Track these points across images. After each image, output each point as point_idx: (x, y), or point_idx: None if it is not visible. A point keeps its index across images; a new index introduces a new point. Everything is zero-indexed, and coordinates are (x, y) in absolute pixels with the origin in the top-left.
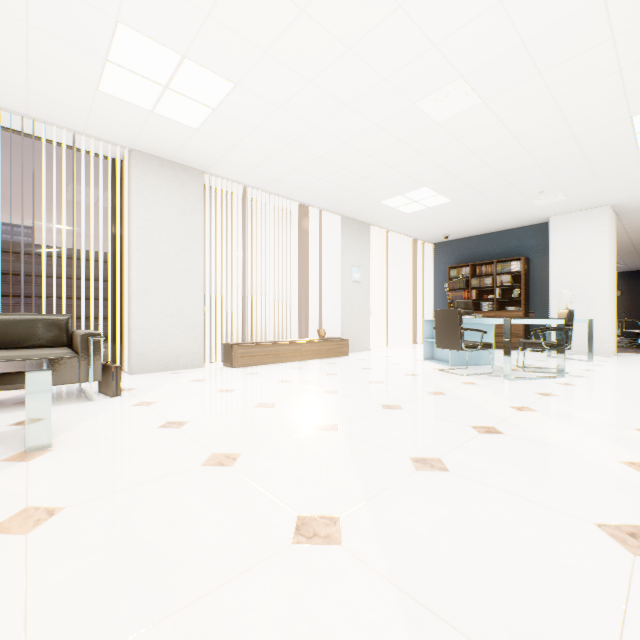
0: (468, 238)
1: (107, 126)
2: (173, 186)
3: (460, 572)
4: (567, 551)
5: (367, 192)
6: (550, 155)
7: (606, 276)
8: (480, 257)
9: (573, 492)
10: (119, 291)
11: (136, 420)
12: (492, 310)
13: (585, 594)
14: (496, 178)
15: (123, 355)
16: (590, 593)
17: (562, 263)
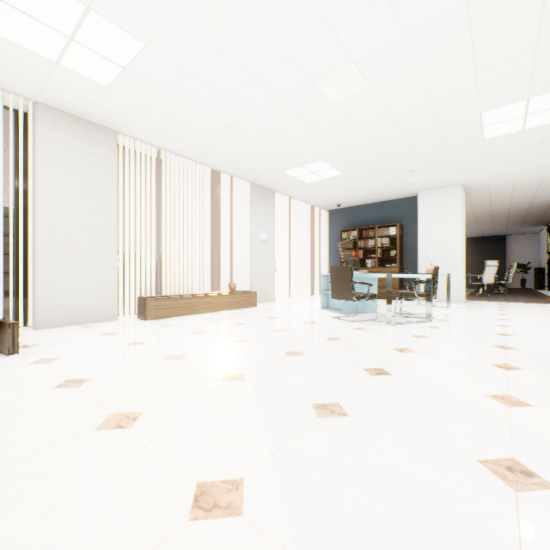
0: (356, 207)
1: (7, 74)
2: (84, 143)
3: (366, 534)
4: (460, 494)
5: (273, 162)
6: (421, 140)
7: (459, 240)
8: (365, 223)
9: (455, 429)
10: (24, 245)
11: (30, 380)
12: (375, 267)
13: (483, 544)
14: (379, 156)
15: (28, 310)
16: (487, 542)
17: (427, 229)
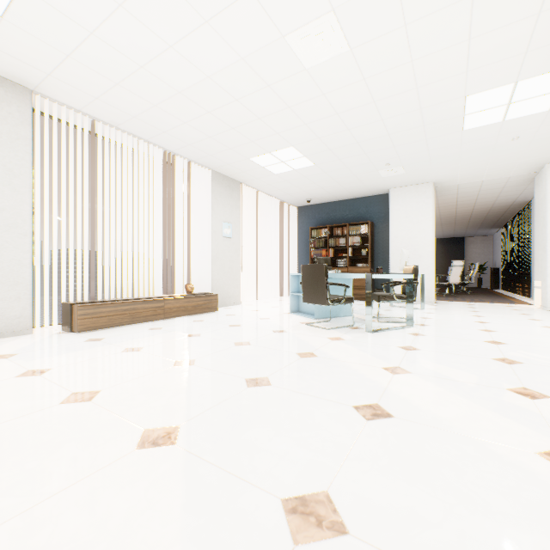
0: (326, 203)
1: None
2: None
3: None
4: None
5: (236, 145)
6: (399, 127)
7: (430, 239)
8: (336, 220)
9: None
10: None
11: None
12: (346, 266)
13: None
14: (354, 145)
15: None
16: None
17: (399, 228)
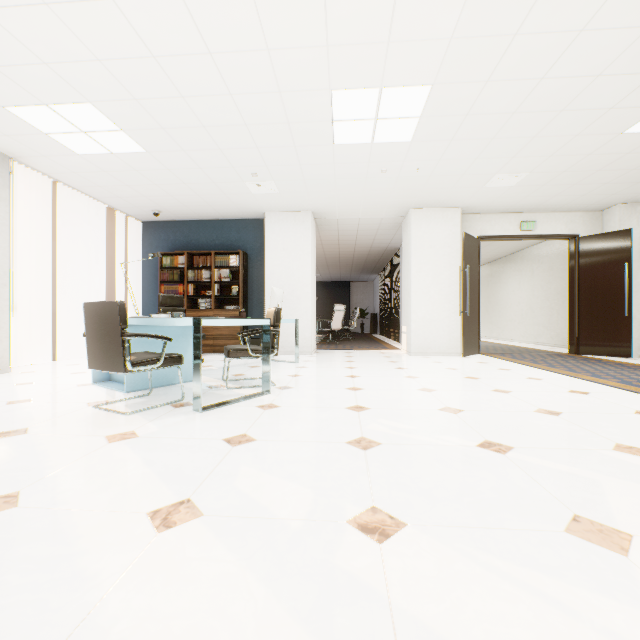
0: (186, 222)
1: None
2: None
3: None
4: None
5: None
6: (258, 115)
7: (310, 278)
8: (199, 246)
9: None
10: None
11: None
12: (211, 309)
13: None
14: (200, 130)
15: None
16: None
17: (276, 262)
